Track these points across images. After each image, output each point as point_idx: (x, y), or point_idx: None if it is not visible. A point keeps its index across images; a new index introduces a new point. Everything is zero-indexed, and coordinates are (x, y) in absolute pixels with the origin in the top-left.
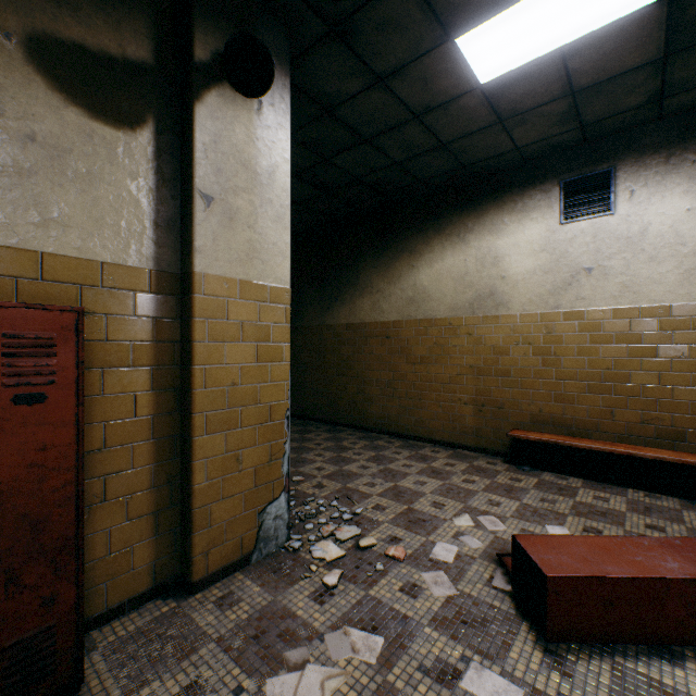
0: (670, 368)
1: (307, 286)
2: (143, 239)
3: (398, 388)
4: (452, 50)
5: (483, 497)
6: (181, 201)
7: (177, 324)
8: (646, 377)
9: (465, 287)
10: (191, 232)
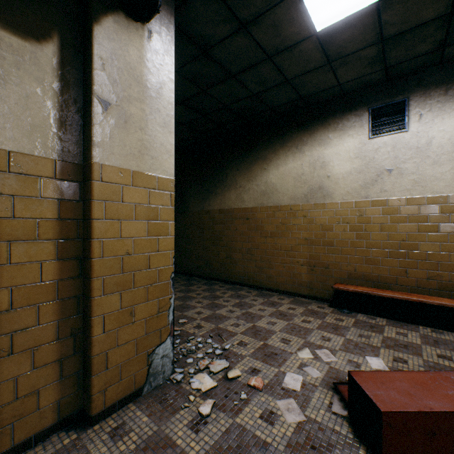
0: (448, 240)
1: (191, 183)
2: (48, 134)
3: (255, 254)
4: (297, 2)
5: (317, 334)
6: (83, 105)
7: (80, 205)
8: (431, 246)
9: (302, 183)
10: (91, 129)
